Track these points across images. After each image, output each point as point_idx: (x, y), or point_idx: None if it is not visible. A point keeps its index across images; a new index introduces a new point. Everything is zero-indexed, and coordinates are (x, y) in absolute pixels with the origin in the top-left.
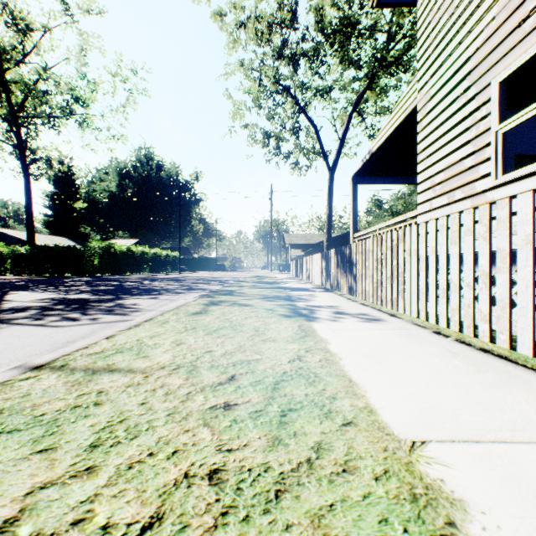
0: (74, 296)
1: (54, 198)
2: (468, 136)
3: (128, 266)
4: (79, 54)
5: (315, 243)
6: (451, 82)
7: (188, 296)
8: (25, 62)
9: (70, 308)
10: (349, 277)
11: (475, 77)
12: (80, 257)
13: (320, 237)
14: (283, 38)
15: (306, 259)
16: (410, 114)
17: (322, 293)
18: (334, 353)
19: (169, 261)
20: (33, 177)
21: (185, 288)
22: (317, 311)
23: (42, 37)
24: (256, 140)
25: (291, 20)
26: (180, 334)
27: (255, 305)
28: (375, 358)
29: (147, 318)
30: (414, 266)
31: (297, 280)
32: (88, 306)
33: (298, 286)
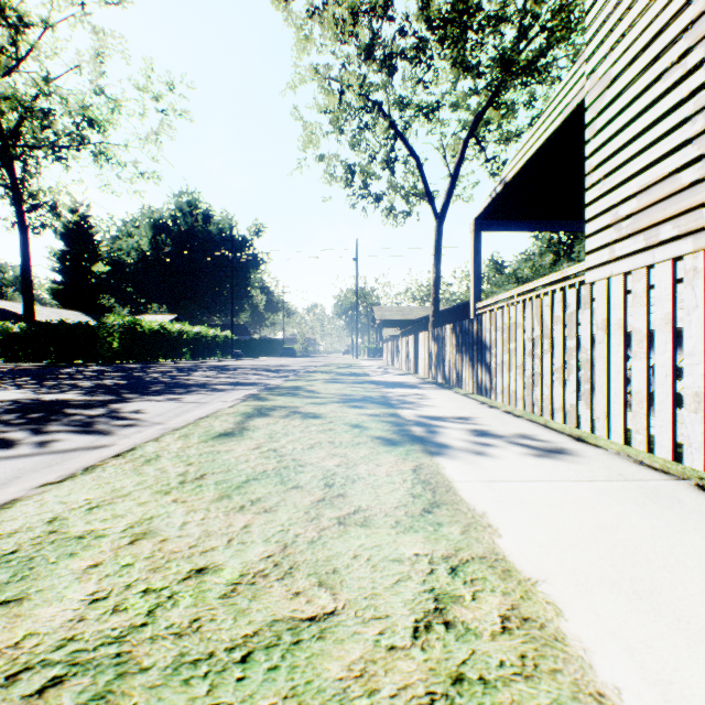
0: (53, 397)
1: (65, 258)
2: (688, 131)
3: (161, 350)
4: (94, 60)
5: (415, 319)
6: (653, 48)
7: (230, 395)
8: (19, 70)
9: (24, 420)
10: (478, 367)
11: (703, 29)
12: (95, 338)
13: (422, 311)
14: (373, 29)
15: (405, 340)
16: (572, 114)
17: (435, 392)
18: (528, 580)
19: (218, 344)
20: (33, 230)
21: (230, 382)
22: (440, 430)
23: (41, 35)
24: (336, 177)
25: (385, 5)
26: (161, 498)
27: (329, 415)
28: (654, 609)
29: (125, 448)
30: (619, 350)
31: (393, 369)
32: (57, 416)
33: (397, 380)
